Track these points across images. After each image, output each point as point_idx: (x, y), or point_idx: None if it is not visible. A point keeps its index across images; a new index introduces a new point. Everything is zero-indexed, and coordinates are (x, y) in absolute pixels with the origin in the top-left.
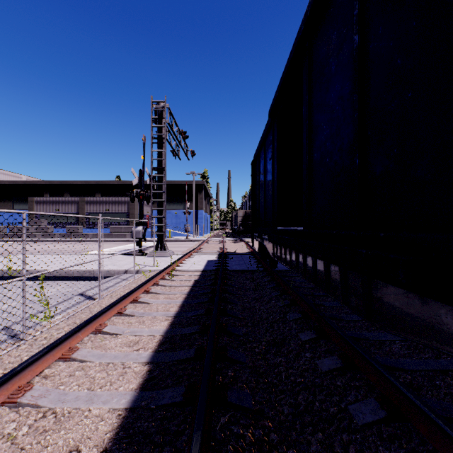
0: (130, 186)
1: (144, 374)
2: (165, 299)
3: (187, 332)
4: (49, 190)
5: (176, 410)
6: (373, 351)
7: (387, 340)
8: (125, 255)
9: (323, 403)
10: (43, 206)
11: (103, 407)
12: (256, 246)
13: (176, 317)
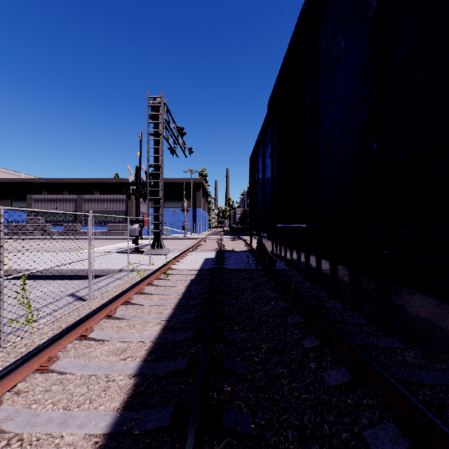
0: (128, 184)
1: (130, 388)
2: (159, 300)
3: (180, 338)
4: (47, 188)
5: (162, 437)
6: (384, 361)
7: (398, 347)
8: (121, 253)
9: (333, 426)
10: (41, 204)
11: (78, 432)
12: (254, 244)
13: (169, 320)
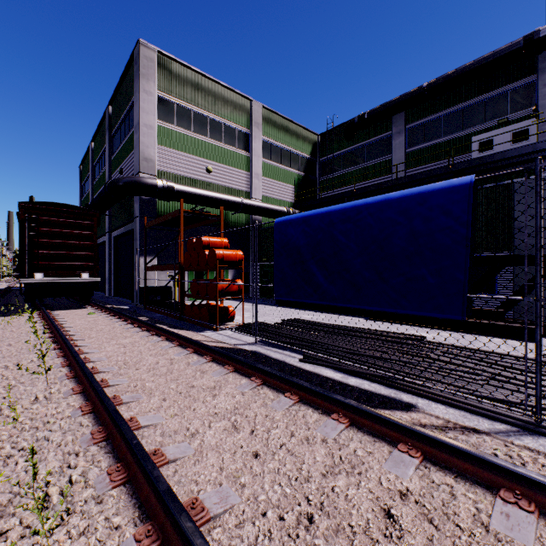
0: None
1: None
2: None
3: None
4: None
5: None
6: None
7: None
8: None
9: None
10: None
11: None
12: None
13: None
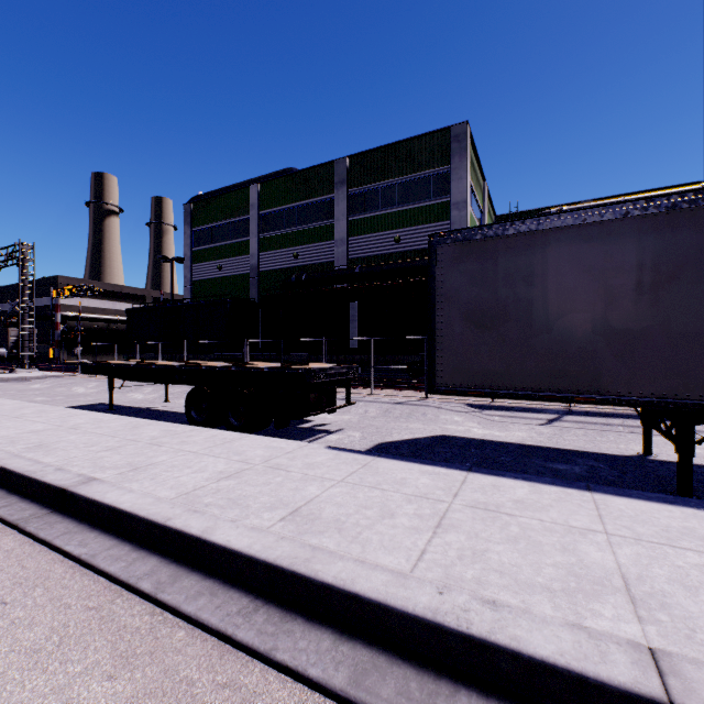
0: None
1: None
2: None
3: None
4: None
5: None
6: None
7: None
8: None
9: None
10: None
11: None
12: None
13: None
